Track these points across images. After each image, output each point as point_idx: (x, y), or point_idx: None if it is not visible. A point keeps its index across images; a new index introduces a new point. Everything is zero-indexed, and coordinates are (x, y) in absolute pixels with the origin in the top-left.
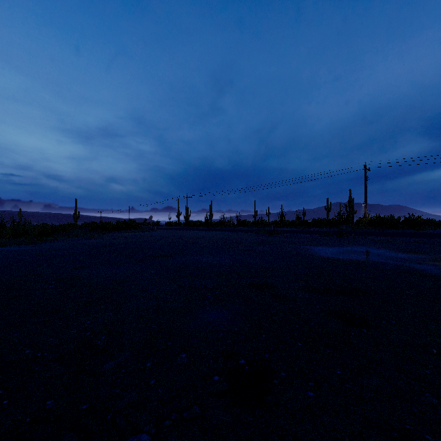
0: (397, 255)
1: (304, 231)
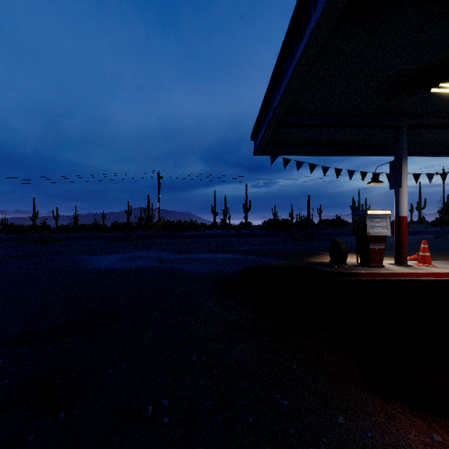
0: (172, 257)
1: (95, 237)
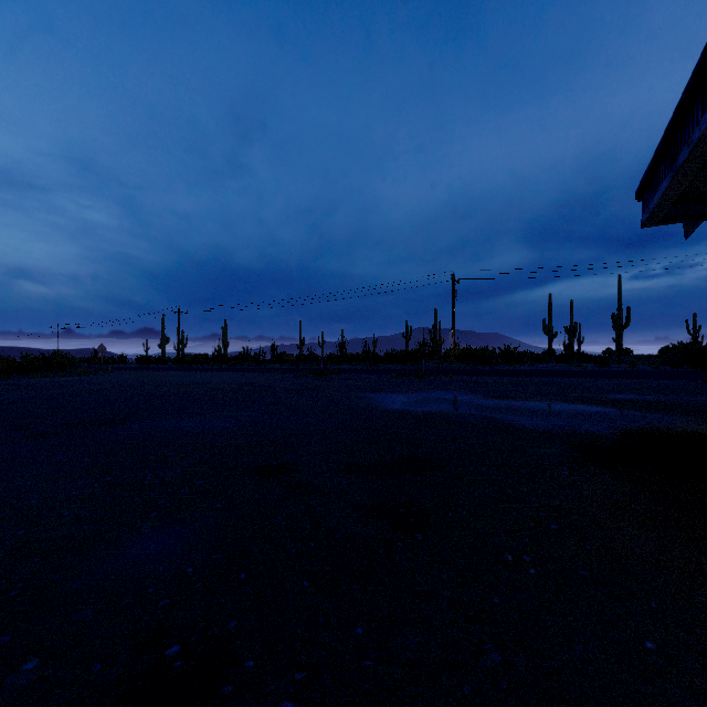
0: (485, 403)
1: (370, 370)
